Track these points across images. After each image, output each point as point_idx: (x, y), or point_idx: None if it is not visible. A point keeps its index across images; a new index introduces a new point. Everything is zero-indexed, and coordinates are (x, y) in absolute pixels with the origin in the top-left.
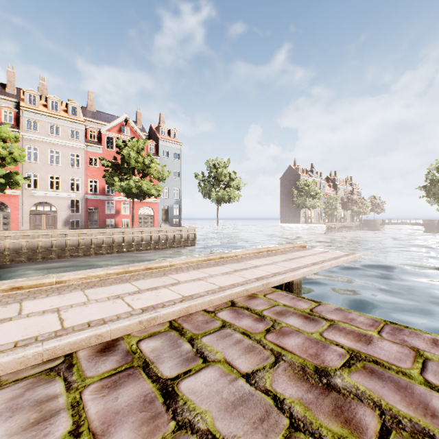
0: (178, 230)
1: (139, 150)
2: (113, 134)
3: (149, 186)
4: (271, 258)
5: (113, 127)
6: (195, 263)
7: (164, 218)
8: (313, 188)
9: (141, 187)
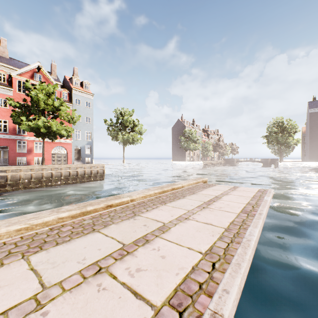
0: (88, 166)
1: (49, 94)
2: (25, 78)
3: (58, 127)
4: (181, 202)
5: (25, 72)
6: (52, 223)
7: (77, 157)
8: (195, 135)
9: (50, 127)
